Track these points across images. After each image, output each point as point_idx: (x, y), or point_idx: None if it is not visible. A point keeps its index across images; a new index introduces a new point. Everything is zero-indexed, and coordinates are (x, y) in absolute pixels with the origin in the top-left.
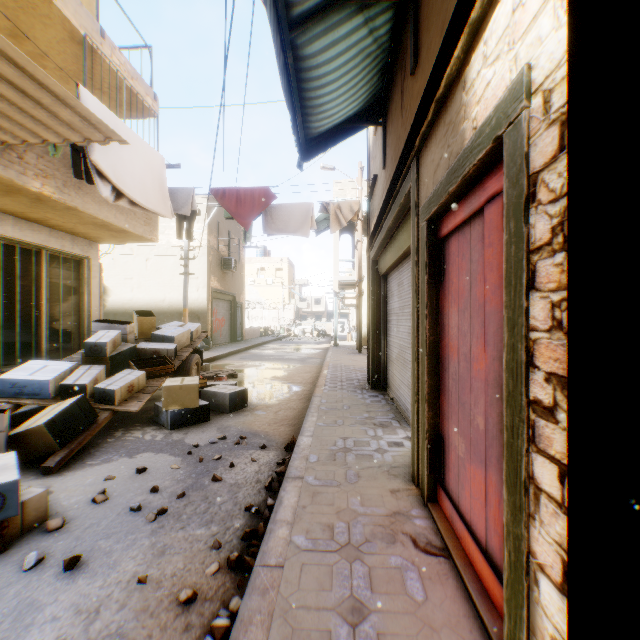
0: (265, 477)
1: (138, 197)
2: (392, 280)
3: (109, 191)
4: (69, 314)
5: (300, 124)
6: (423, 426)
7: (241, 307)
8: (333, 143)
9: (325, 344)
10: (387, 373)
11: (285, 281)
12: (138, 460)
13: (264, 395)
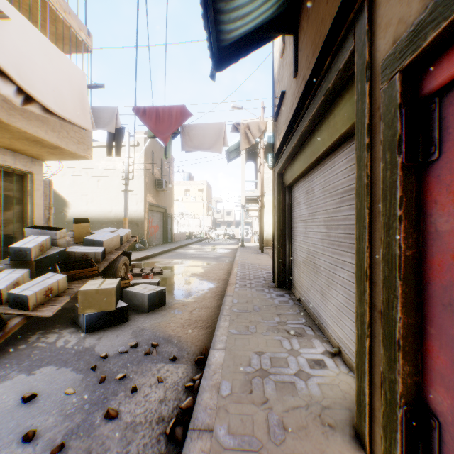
0: (169, 410)
1: (52, 104)
2: (298, 189)
3: (10, 90)
4: (12, 221)
5: (212, 25)
6: (390, 383)
7: (171, 217)
8: (245, 53)
9: (234, 245)
10: (292, 274)
11: (205, 198)
12: (35, 378)
13: (182, 292)
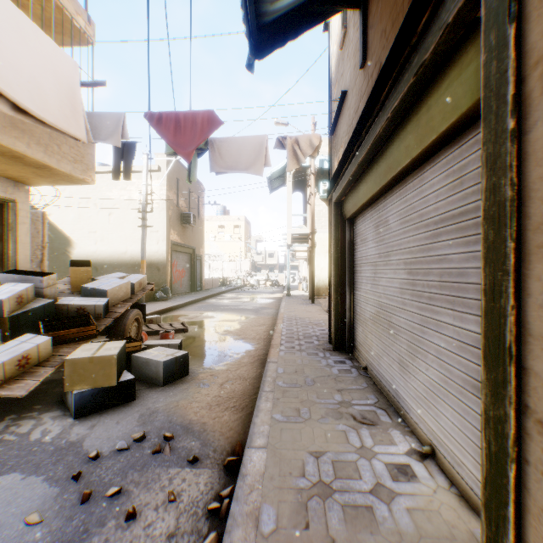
0: None
1: (26, 101)
2: (363, 222)
3: None
4: None
5: None
6: None
7: (201, 259)
8: (294, 35)
9: (278, 293)
10: (354, 333)
11: (242, 237)
12: None
13: (211, 356)
